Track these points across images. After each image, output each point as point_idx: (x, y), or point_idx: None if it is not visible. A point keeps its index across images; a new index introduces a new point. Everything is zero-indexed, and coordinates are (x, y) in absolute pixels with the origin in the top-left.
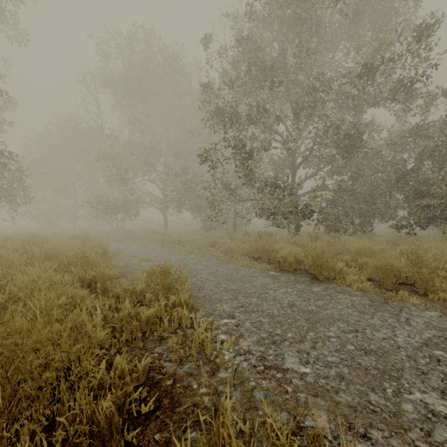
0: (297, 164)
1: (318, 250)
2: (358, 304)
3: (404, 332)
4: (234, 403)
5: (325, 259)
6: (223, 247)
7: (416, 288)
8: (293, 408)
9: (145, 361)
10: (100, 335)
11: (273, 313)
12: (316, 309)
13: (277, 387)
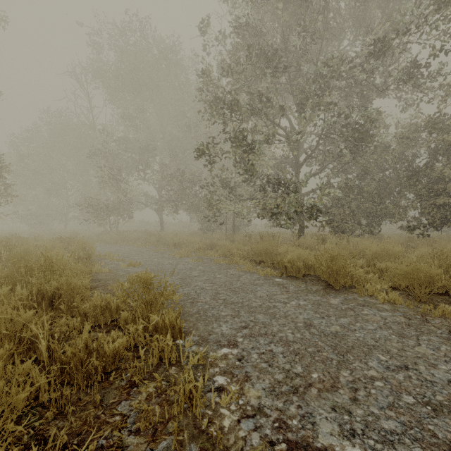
0: (301, 161)
1: (333, 253)
2: (392, 323)
3: None
4: None
5: (342, 264)
6: (221, 250)
7: None
8: None
9: None
10: (17, 399)
11: (287, 337)
12: (342, 331)
13: None
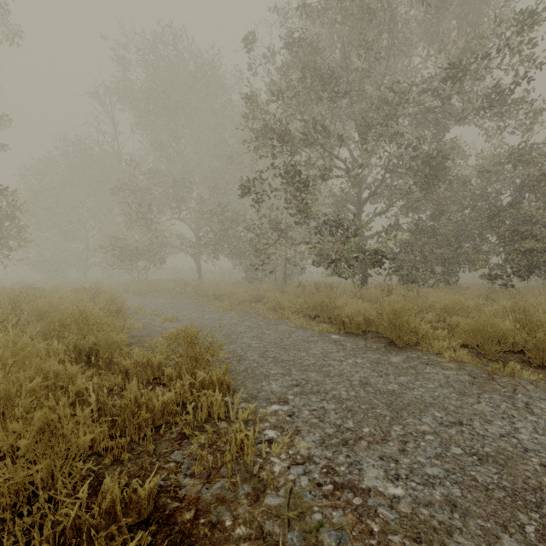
0: (364, 198)
1: (395, 307)
2: (455, 382)
3: (527, 425)
4: None
5: (405, 319)
6: (270, 303)
7: (527, 357)
8: None
9: (151, 483)
10: (85, 440)
11: (340, 395)
12: (399, 389)
13: (356, 524)
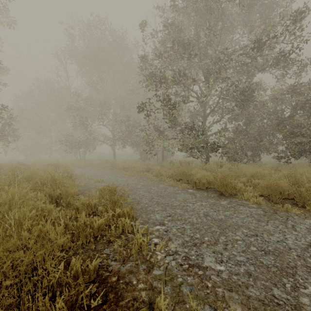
0: (207, 113)
1: (224, 174)
2: (255, 214)
3: (292, 236)
4: (166, 297)
5: (229, 181)
6: (154, 172)
7: (296, 201)
8: (213, 302)
9: (95, 262)
10: (61, 241)
11: (193, 221)
12: (225, 218)
13: (199, 283)
